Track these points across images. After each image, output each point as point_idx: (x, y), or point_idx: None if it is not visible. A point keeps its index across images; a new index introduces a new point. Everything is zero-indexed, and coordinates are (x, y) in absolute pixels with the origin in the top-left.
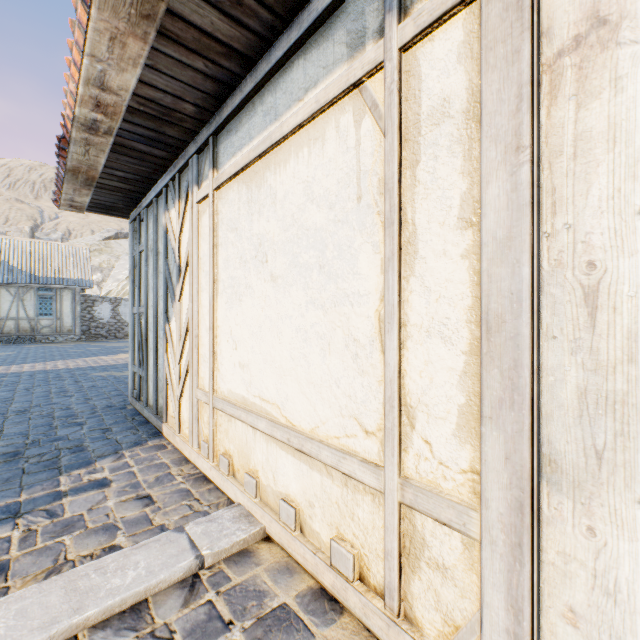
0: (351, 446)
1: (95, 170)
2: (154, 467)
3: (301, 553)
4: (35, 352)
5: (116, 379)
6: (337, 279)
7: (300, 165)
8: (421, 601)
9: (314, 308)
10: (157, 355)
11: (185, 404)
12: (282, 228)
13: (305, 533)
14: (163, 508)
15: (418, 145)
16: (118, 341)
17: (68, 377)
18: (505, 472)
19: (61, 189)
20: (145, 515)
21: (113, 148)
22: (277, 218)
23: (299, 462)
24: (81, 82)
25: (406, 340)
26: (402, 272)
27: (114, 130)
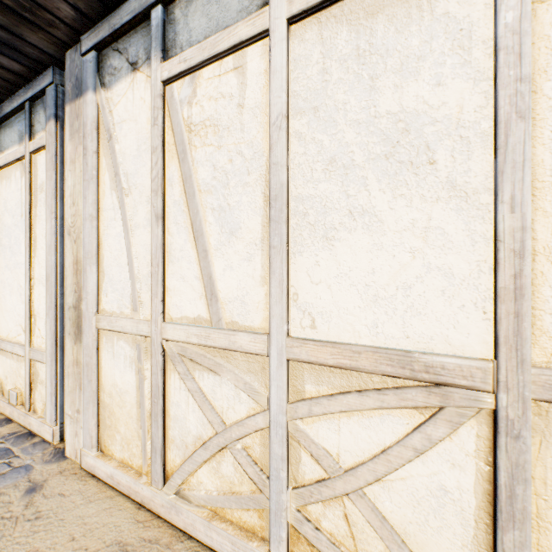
0: (20, 340)
1: None
2: None
3: None
4: None
5: None
6: (16, 255)
7: (3, 189)
8: (38, 400)
9: (8, 270)
10: None
11: None
12: None
13: (5, 395)
14: None
15: (37, 198)
16: None
17: None
18: (50, 334)
19: None
20: None
21: None
22: None
23: (3, 356)
24: None
25: (35, 285)
26: (33, 254)
27: None
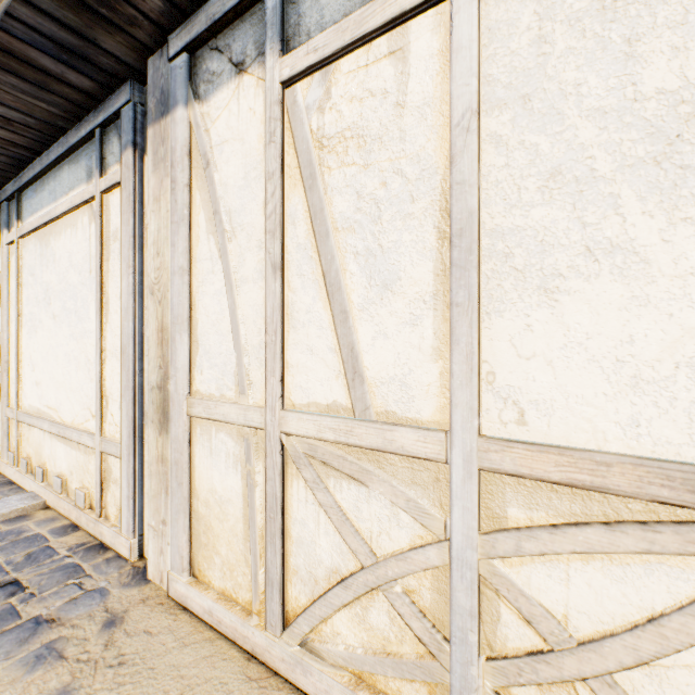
0: (88, 427)
1: None
2: None
3: (64, 507)
4: None
5: None
6: (83, 321)
7: (67, 240)
8: (111, 504)
9: (73, 339)
10: None
11: None
12: (59, 281)
13: (69, 494)
14: None
15: (110, 249)
16: None
17: None
18: (127, 421)
19: None
20: None
21: None
22: (56, 273)
23: (67, 447)
24: None
25: (106, 359)
26: (104, 320)
27: None
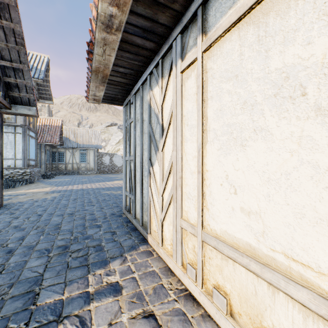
0: None
1: (107, 68)
2: (149, 275)
3: None
4: (79, 179)
5: (114, 196)
6: None
7: None
8: None
9: None
10: (142, 187)
11: (167, 226)
12: None
13: None
14: None
15: None
16: (112, 174)
17: (92, 193)
18: None
19: (89, 87)
20: None
21: (120, 46)
22: None
23: None
24: None
25: None
26: None
27: (122, 25)
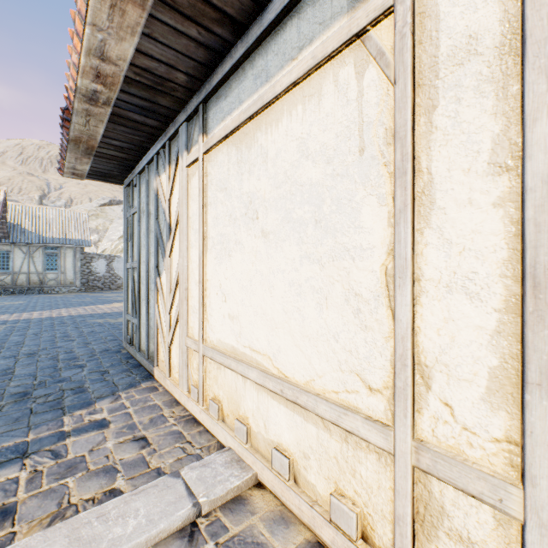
0: (352, 402)
1: (94, 140)
2: (148, 409)
3: (296, 504)
4: (43, 301)
5: (111, 325)
6: (335, 233)
7: (293, 123)
8: None
9: (309, 262)
10: (148, 305)
11: (175, 350)
12: (274, 185)
13: (299, 483)
14: (158, 450)
15: (435, 89)
16: (112, 292)
17: (70, 323)
18: None
19: (64, 158)
20: (142, 457)
21: (111, 118)
22: (268, 176)
23: (292, 413)
24: (83, 52)
25: (420, 295)
26: (415, 224)
27: (112, 100)
